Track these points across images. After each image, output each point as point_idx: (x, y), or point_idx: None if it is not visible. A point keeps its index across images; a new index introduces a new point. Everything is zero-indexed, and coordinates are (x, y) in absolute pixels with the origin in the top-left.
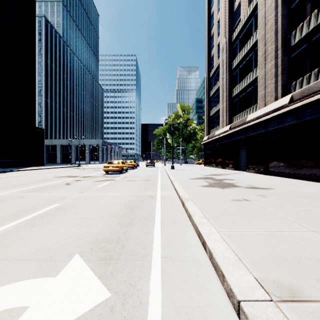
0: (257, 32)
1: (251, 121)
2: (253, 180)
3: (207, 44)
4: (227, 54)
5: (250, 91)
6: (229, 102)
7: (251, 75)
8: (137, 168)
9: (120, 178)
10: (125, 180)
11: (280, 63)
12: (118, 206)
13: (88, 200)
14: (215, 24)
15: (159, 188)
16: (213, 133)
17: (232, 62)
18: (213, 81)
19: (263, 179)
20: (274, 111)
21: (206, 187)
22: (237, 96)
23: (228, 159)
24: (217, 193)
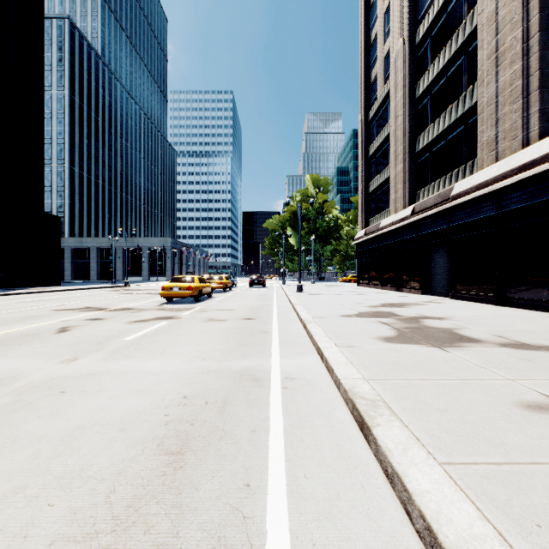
0: (474, 12)
1: (463, 194)
2: (488, 319)
3: (363, 58)
4: (405, 69)
5: (457, 136)
6: (409, 162)
7: (461, 102)
8: (232, 290)
9: (192, 312)
10: (200, 319)
11: (536, 66)
12: (140, 430)
13: (61, 397)
14: (380, 18)
15: (276, 343)
16: (375, 223)
17: (416, 84)
18: (375, 126)
19: (507, 316)
20: (524, 168)
21: (398, 344)
22: (427, 149)
23: (408, 273)
24: (444, 370)
